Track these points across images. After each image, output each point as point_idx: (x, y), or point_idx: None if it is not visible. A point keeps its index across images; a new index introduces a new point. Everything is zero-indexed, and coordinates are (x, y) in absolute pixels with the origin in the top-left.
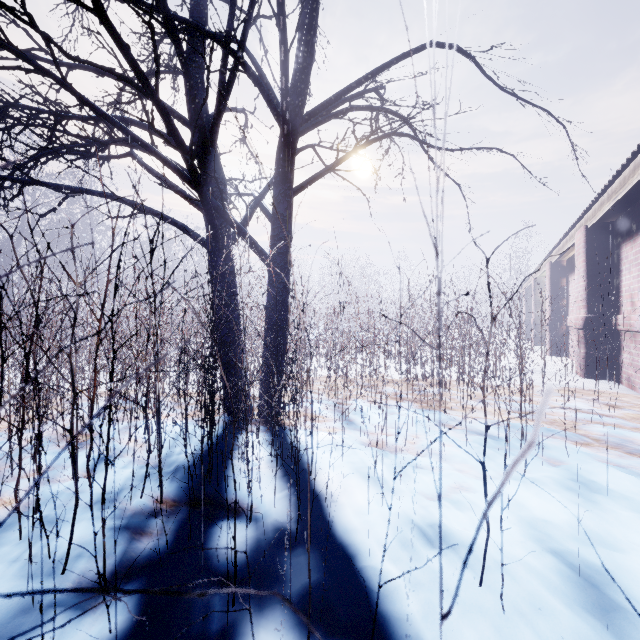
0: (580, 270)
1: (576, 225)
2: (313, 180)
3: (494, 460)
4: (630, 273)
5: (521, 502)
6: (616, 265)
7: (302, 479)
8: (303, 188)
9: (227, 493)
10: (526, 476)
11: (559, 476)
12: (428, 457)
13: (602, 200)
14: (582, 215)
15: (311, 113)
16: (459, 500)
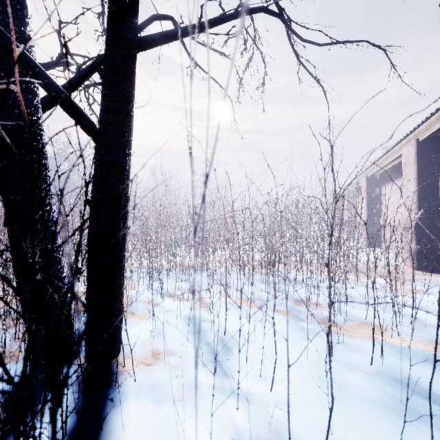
0: (410, 177)
1: (401, 141)
2: (168, 35)
3: None
4: None
5: None
6: None
7: None
8: (153, 41)
9: None
10: None
11: None
12: None
13: None
14: (412, 130)
15: None
16: None
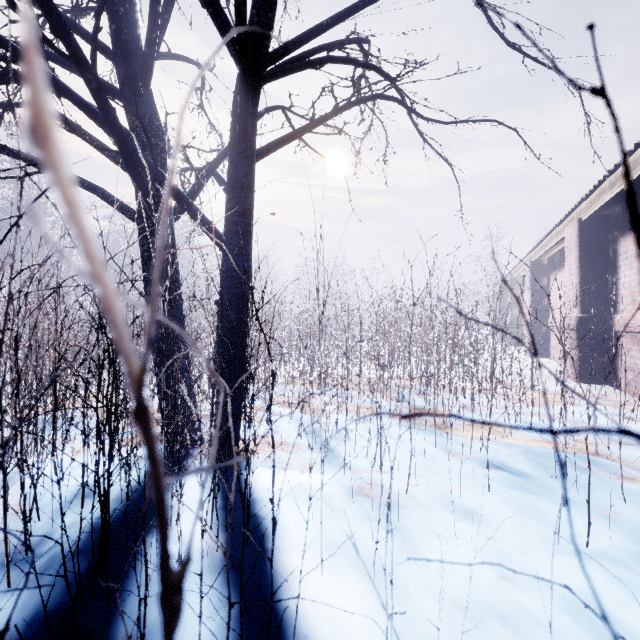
0: (572, 266)
1: (565, 219)
2: (282, 142)
3: (534, 517)
4: (631, 269)
5: (612, 616)
6: (612, 261)
7: (256, 582)
8: (269, 151)
9: (121, 623)
10: (590, 549)
11: (637, 548)
12: (442, 514)
13: (602, 189)
14: (574, 208)
15: (279, 51)
16: (513, 615)
